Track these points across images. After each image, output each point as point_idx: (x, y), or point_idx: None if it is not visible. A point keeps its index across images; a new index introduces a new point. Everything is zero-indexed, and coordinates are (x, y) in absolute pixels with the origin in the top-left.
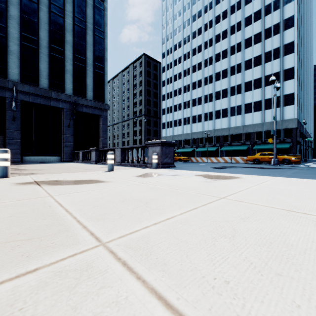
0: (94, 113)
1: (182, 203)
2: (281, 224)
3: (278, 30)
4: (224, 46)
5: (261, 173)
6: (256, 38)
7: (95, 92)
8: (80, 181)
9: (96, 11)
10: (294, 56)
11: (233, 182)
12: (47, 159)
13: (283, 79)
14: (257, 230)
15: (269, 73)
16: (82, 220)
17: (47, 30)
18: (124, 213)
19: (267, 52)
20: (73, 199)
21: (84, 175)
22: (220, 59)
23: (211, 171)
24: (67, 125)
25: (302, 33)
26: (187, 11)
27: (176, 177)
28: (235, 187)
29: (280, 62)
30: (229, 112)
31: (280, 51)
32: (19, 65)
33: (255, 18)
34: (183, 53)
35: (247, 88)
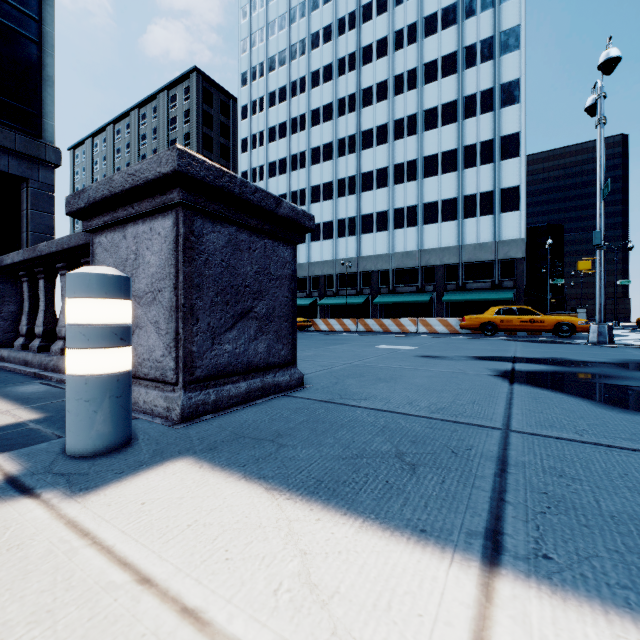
0: None
1: None
2: None
3: (489, 52)
4: (382, 74)
5: None
6: (446, 64)
7: None
8: None
9: None
10: (519, 110)
11: None
12: None
13: (498, 157)
14: None
15: (473, 142)
16: None
17: None
18: None
19: (469, 96)
20: None
21: None
22: (373, 100)
23: None
24: None
25: None
26: None
27: None
28: None
29: (494, 120)
30: (391, 220)
31: (493, 97)
32: None
33: (445, 21)
34: (291, 78)
35: (429, 170)
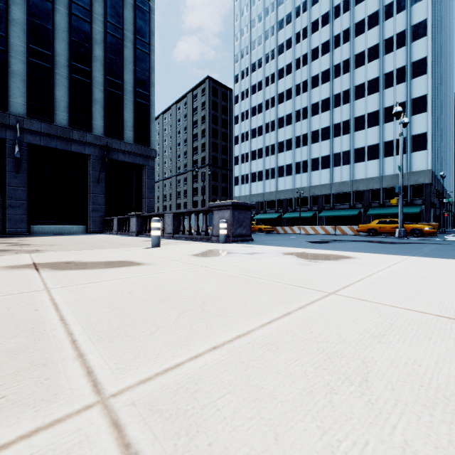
0: (134, 163)
1: (264, 304)
2: (450, 350)
3: (403, 41)
4: (325, 65)
5: (384, 250)
6: (370, 53)
7: (137, 131)
8: (104, 264)
9: (138, 13)
10: (426, 79)
11: (344, 266)
12: (66, 229)
13: (410, 113)
14: (409, 364)
15: (391, 104)
16: (81, 340)
17: (66, 42)
18: (161, 323)
19: (388, 73)
20: (82, 296)
21: (113, 253)
22: (319, 83)
23: (307, 247)
24: (96, 179)
25: (438, 46)
26: (270, 15)
27: (254, 256)
28: (348, 273)
29: (407, 88)
30: (331, 161)
31: (406, 72)
32: (25, 93)
33: (370, 24)
34: (265, 75)
35: (358, 126)
